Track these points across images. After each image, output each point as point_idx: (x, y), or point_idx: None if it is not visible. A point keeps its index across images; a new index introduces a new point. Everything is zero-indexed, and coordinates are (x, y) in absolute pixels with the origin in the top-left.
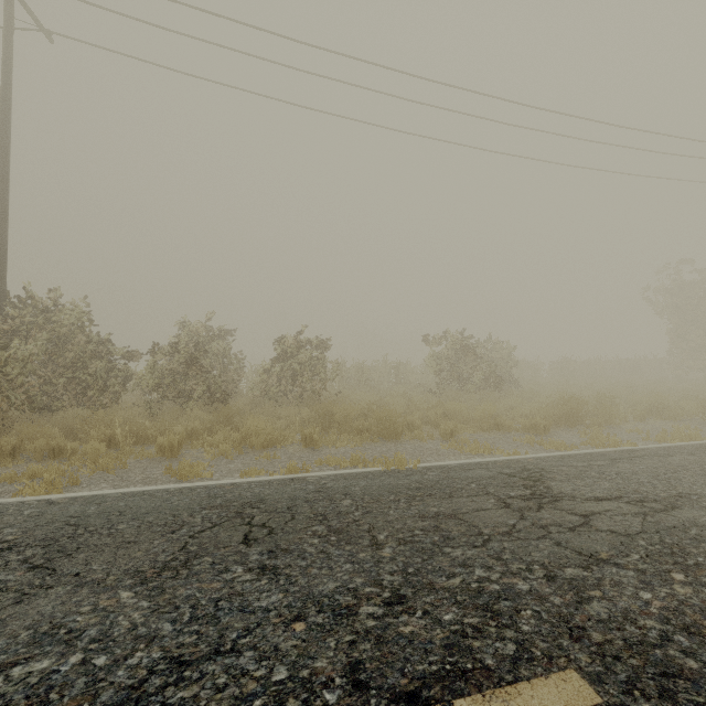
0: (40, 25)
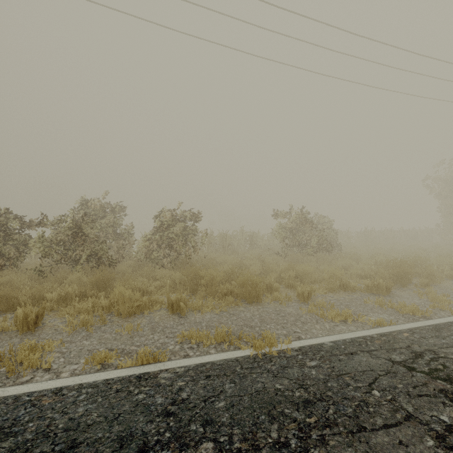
0: None
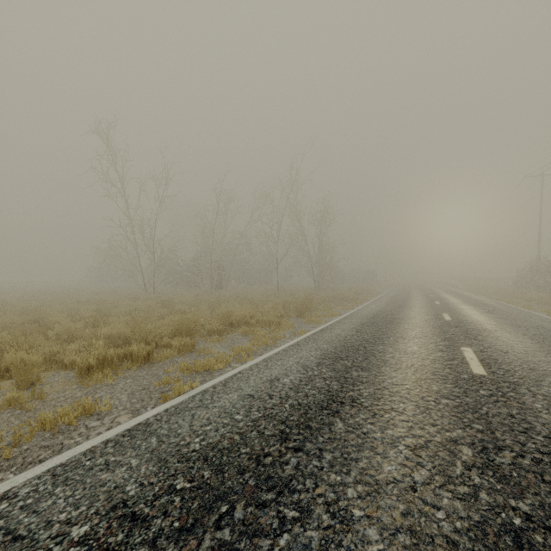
0: None
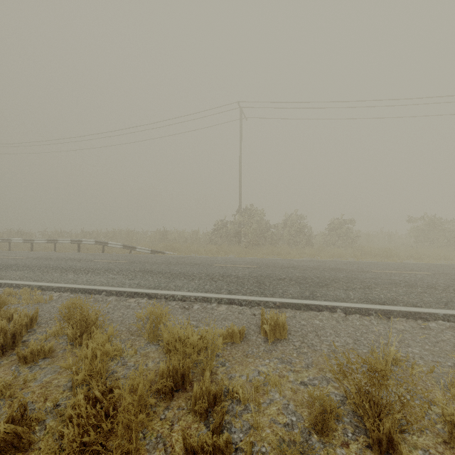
0: (245, 117)
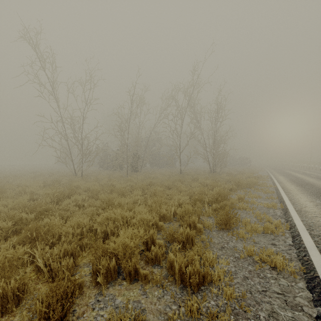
0: None
